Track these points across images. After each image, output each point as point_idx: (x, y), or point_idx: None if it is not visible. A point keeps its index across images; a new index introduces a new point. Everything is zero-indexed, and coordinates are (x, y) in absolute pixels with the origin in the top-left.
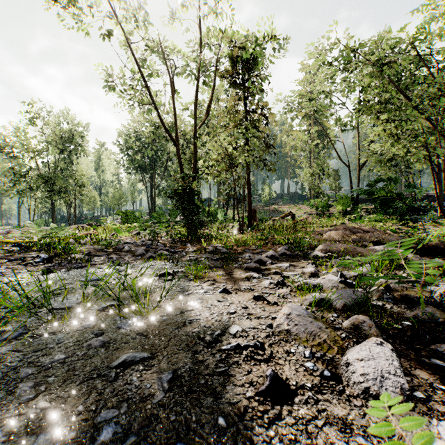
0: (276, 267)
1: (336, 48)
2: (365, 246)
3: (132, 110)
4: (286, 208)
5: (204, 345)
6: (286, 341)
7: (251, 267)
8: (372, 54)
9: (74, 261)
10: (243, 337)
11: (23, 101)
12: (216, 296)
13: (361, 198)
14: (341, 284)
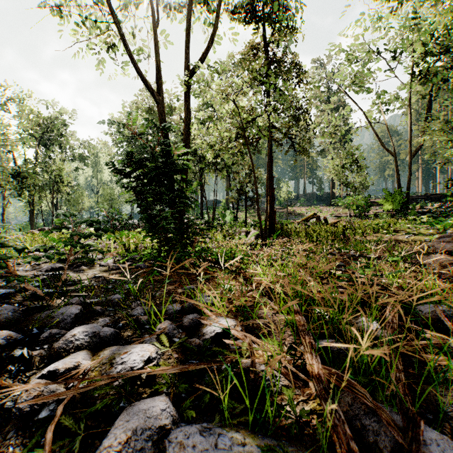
0: None
1: None
2: None
3: (102, 66)
4: (304, 210)
5: None
6: None
7: None
8: None
9: None
10: None
11: None
12: None
13: None
14: None
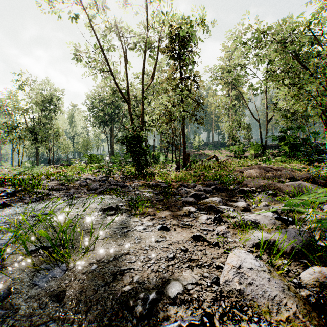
0: (210, 201)
1: (250, 30)
2: (282, 182)
3: (95, 77)
4: (211, 152)
5: (132, 323)
6: (240, 309)
7: (188, 201)
8: (278, 34)
9: (35, 194)
10: (185, 303)
11: (15, 72)
12: (155, 234)
13: (267, 145)
14: (277, 220)
